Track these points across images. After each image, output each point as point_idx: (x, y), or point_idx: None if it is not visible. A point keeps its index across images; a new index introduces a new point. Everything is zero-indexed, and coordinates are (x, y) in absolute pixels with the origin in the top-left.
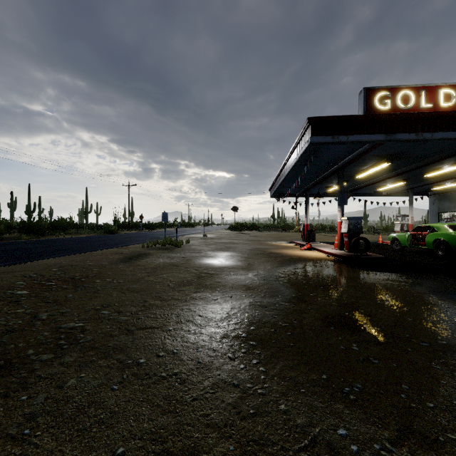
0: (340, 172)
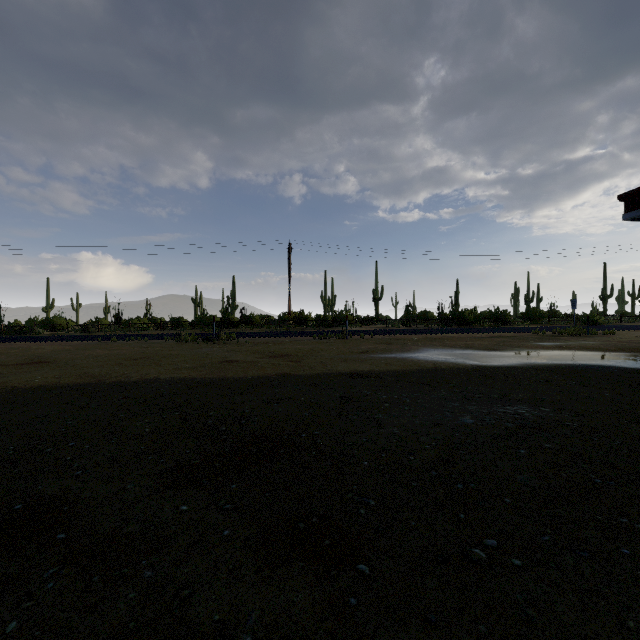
0: None
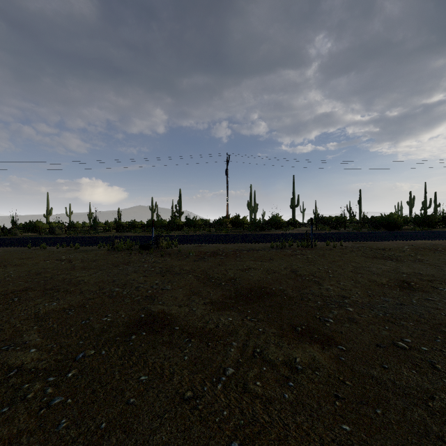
0: None
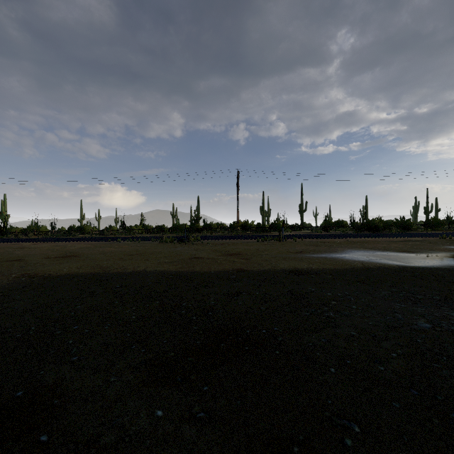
0: None
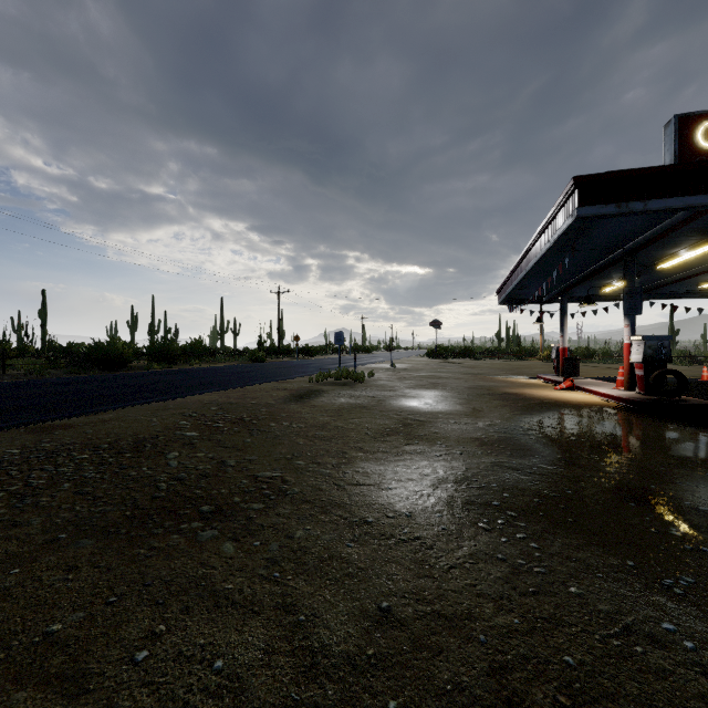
0: (627, 261)
